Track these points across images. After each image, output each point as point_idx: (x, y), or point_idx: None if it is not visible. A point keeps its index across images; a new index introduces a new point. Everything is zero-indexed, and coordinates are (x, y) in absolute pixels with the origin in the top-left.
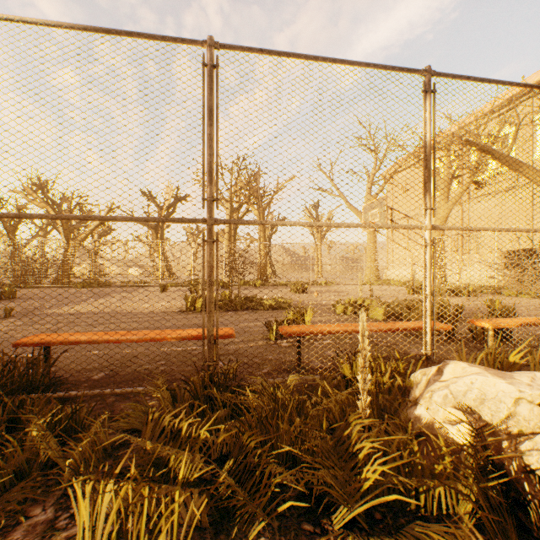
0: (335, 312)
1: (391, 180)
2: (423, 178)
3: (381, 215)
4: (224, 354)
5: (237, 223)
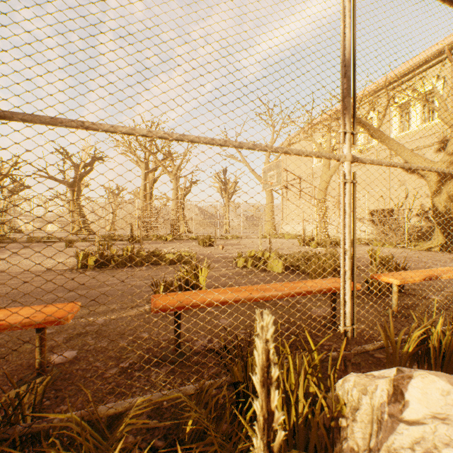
0: (236, 265)
1: None
2: (341, 90)
3: (278, 176)
4: (80, 334)
5: (29, 119)
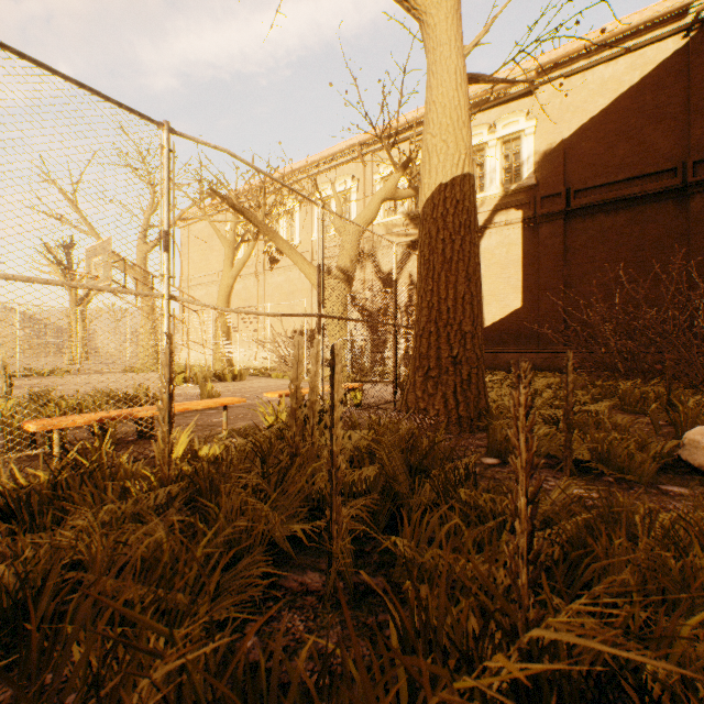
0: None
1: (187, 230)
2: None
3: (106, 266)
4: None
5: None
